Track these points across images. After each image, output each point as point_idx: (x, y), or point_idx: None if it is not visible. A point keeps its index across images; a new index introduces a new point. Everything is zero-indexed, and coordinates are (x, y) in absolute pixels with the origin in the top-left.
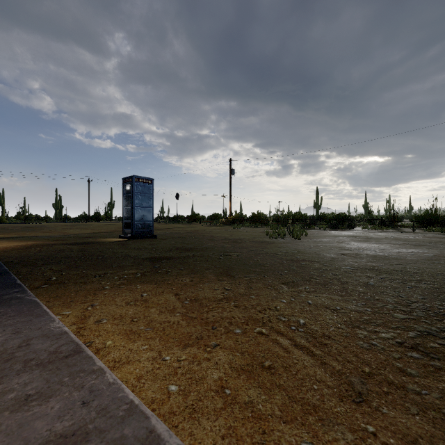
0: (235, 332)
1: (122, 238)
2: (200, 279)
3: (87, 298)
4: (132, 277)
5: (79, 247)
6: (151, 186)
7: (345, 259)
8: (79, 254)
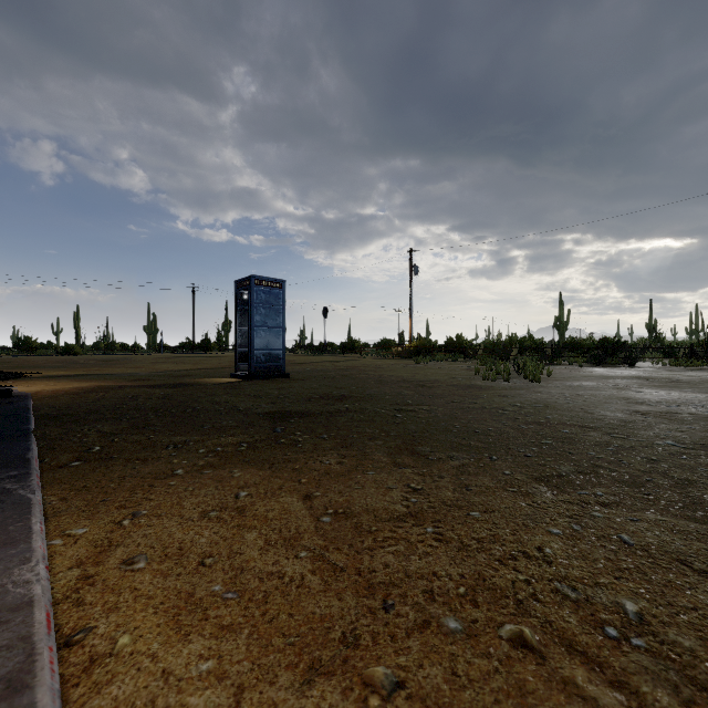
0: (444, 627)
1: (235, 377)
2: (358, 462)
3: (133, 496)
4: (231, 450)
5: (164, 392)
6: (281, 293)
7: (651, 424)
8: (158, 403)
